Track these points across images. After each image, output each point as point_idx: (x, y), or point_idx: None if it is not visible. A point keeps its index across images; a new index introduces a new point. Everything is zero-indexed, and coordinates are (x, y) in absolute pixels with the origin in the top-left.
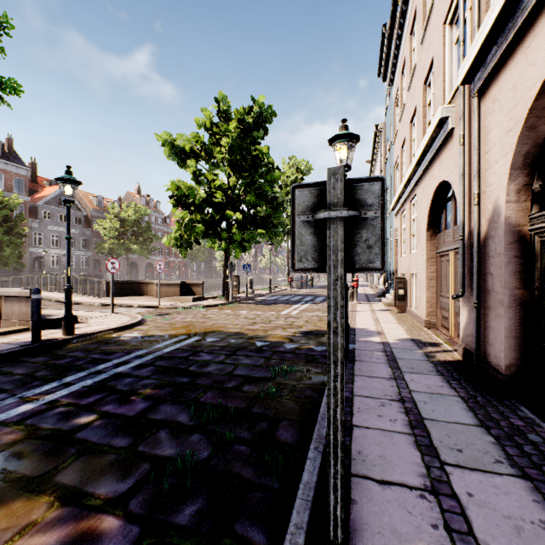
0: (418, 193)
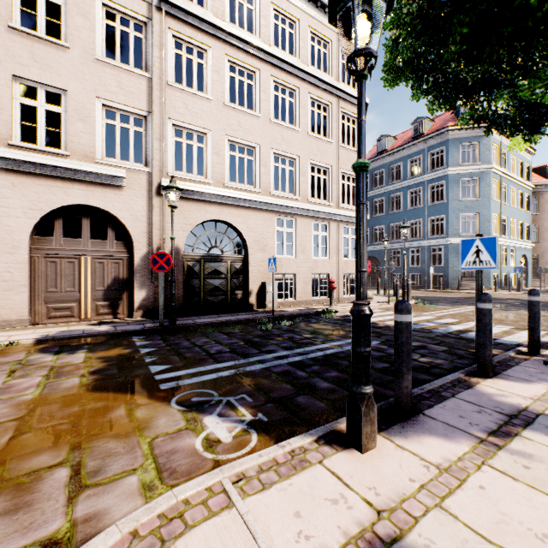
0: None
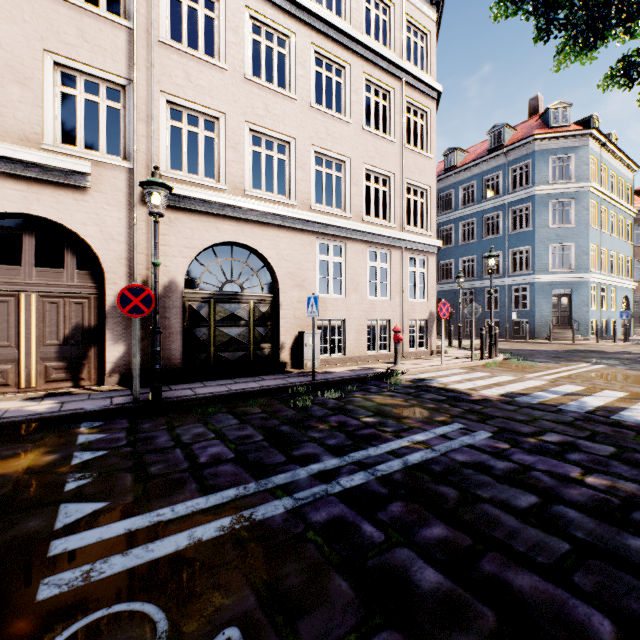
0: None
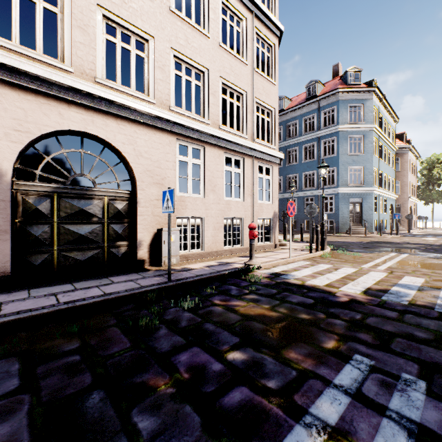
0: None
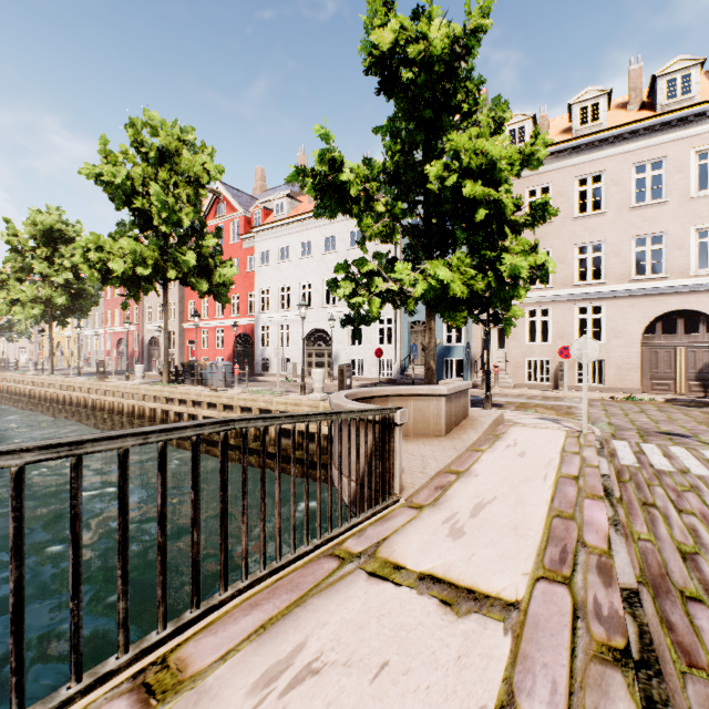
0: (615, 304)
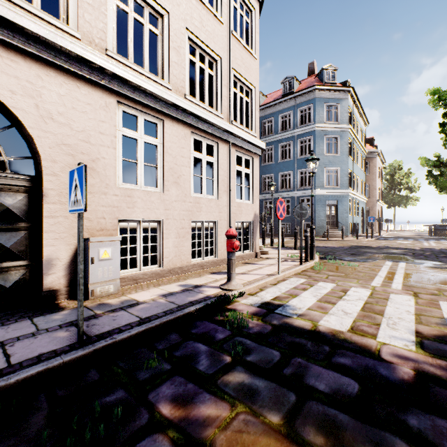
0: None
